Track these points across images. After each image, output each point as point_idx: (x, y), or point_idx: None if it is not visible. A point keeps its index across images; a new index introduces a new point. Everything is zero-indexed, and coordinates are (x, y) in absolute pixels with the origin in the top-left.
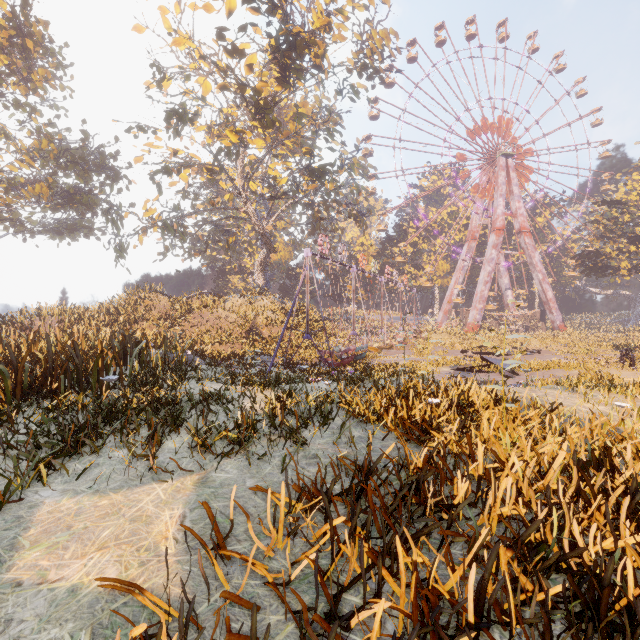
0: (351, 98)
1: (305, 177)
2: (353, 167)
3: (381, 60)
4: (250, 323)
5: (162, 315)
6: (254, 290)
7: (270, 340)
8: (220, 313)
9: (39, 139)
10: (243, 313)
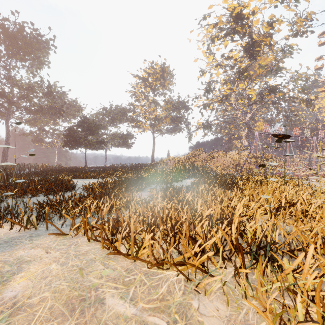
0: (289, 51)
1: (265, 93)
2: (295, 81)
3: (306, 27)
4: (237, 162)
5: (203, 159)
6: (242, 148)
7: (246, 170)
8: (224, 158)
9: (167, 104)
10: (234, 158)
